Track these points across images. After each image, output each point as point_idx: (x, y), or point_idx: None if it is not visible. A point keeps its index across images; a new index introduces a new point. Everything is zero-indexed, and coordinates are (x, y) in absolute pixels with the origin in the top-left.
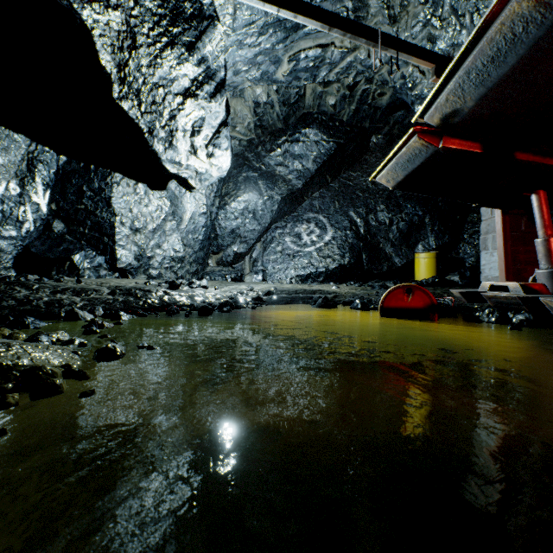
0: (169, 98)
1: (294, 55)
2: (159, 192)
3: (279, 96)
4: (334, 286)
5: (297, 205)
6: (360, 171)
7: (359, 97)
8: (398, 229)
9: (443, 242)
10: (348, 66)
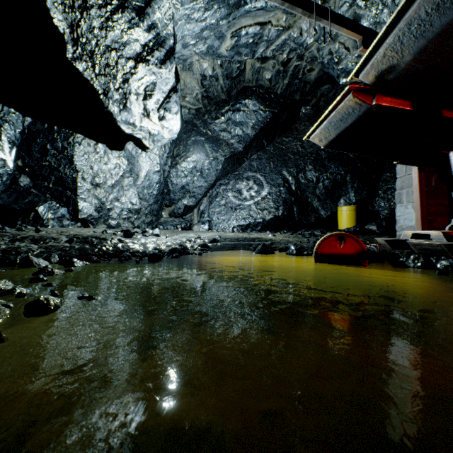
0: (122, 62)
1: (236, 32)
2: (117, 152)
3: (223, 70)
4: (270, 234)
5: (238, 165)
6: (292, 137)
7: (291, 72)
8: (324, 186)
9: (361, 197)
10: (283, 43)
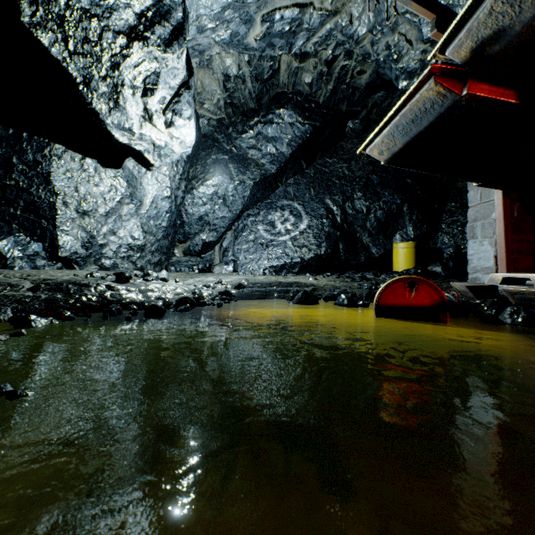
0: (108, 37)
1: (268, 14)
2: (113, 170)
3: (251, 68)
4: (311, 278)
5: (271, 191)
6: (336, 157)
7: (337, 75)
8: (376, 218)
9: (421, 231)
10: (328, 34)
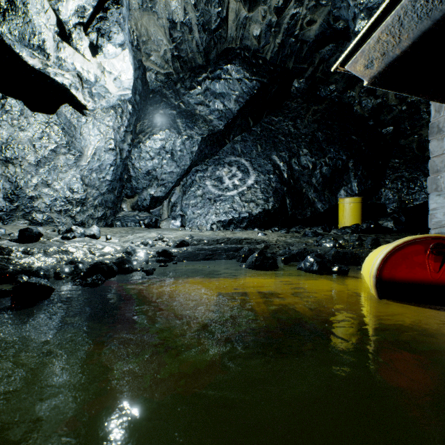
0: None
1: None
2: (45, 115)
3: (198, 13)
4: (261, 233)
5: (219, 148)
6: (282, 116)
7: (286, 25)
8: (321, 174)
9: (366, 187)
10: None
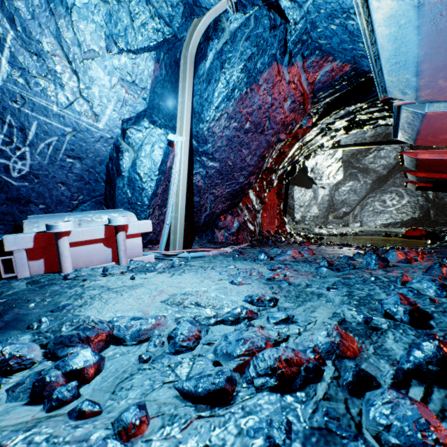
0: (322, 170)
1: (373, 129)
2: (309, 189)
3: (368, 136)
4: (402, 229)
5: (383, 183)
6: None
7: None
8: None
9: None
10: None
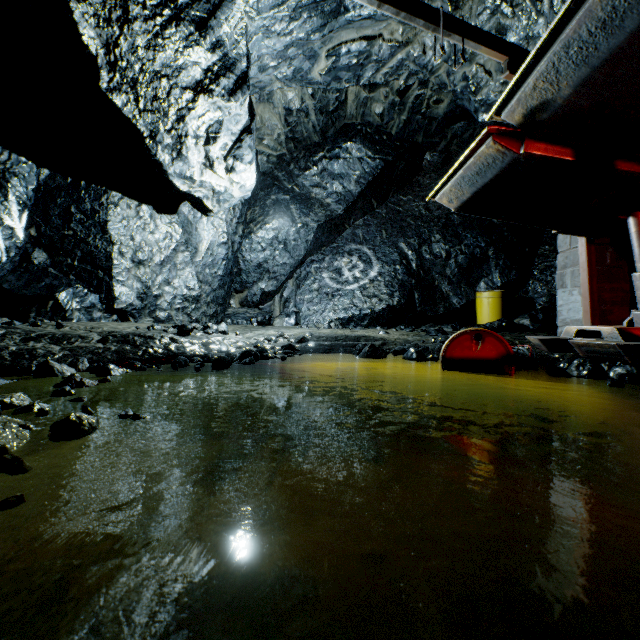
0: (176, 93)
1: (333, 49)
2: (168, 216)
3: (315, 101)
4: (382, 331)
5: (337, 234)
6: (412, 195)
7: (410, 104)
8: (457, 263)
9: (510, 279)
10: (399, 64)
